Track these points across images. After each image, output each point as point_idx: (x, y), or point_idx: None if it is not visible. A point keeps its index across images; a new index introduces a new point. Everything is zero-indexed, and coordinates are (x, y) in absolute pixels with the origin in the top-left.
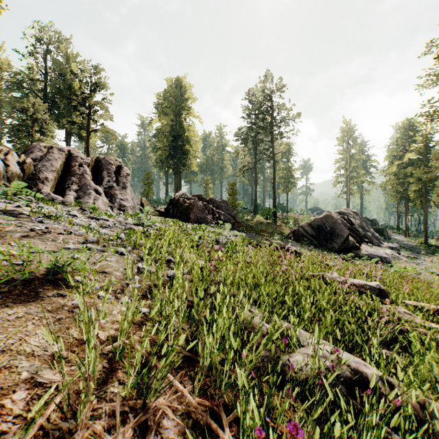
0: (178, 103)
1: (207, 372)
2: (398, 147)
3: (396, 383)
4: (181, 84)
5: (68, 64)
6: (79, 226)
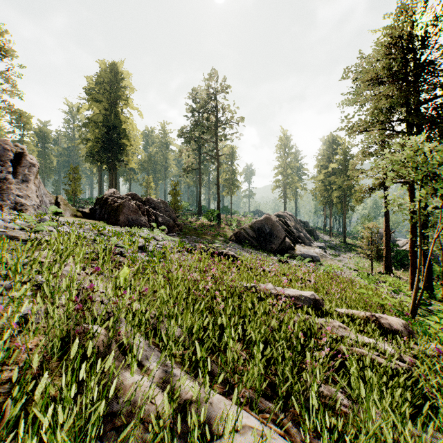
0: (113, 90)
1: None
2: (325, 158)
3: None
4: (117, 69)
5: None
6: None
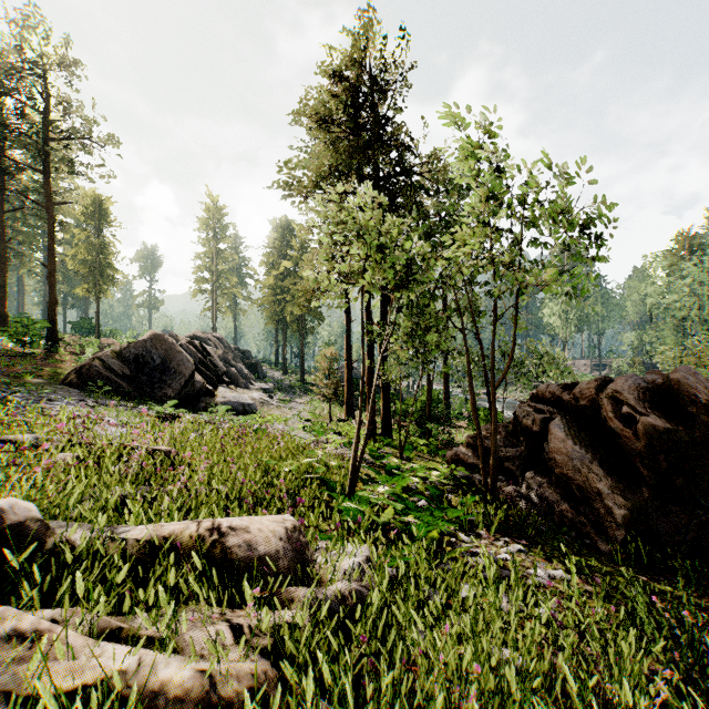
0: None
1: None
2: (276, 252)
3: None
4: None
5: None
6: None
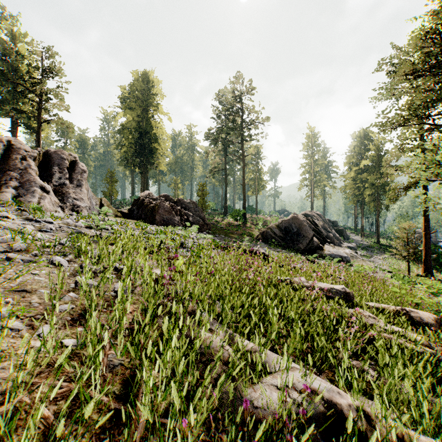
0: (144, 98)
1: (145, 431)
2: (356, 155)
3: (374, 413)
4: (148, 78)
5: (15, 44)
6: (8, 229)
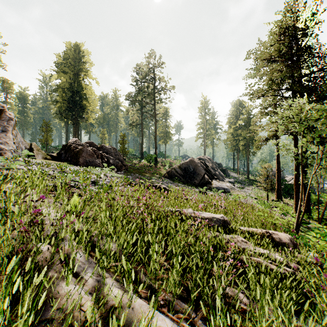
0: (76, 64)
1: None
2: (234, 117)
3: None
4: (79, 49)
5: None
6: None
